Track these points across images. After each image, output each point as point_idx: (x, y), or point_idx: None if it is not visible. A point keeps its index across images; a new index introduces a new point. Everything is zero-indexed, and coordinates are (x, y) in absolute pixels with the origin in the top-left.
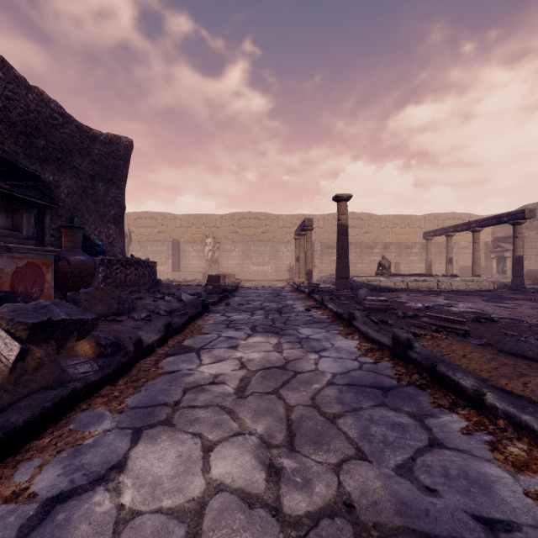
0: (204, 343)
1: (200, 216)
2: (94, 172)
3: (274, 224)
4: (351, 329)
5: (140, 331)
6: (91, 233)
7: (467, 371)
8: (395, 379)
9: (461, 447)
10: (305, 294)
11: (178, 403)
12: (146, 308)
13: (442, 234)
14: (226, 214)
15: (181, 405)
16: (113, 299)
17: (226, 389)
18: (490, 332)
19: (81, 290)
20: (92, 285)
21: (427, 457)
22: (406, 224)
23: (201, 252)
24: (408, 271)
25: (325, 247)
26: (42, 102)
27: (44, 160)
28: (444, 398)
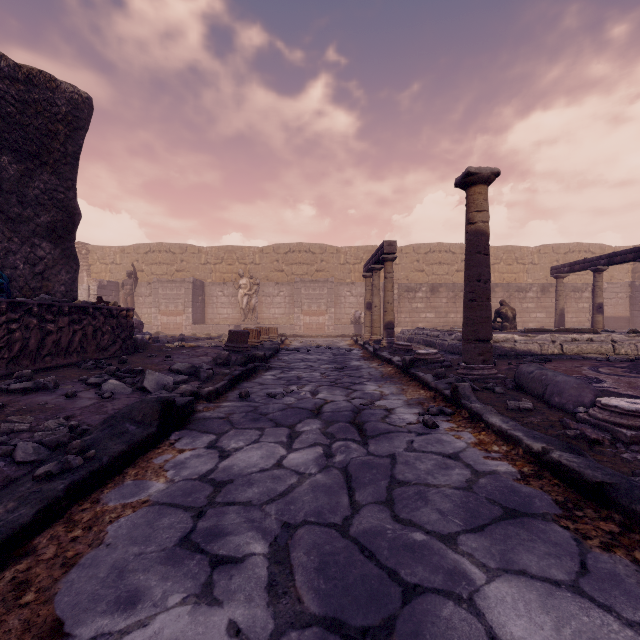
0: None
1: (233, 249)
2: None
3: (333, 259)
4: None
5: None
6: None
7: None
8: None
9: None
10: (394, 367)
11: None
12: None
13: (586, 268)
14: (268, 246)
15: None
16: None
17: None
18: None
19: None
20: None
21: None
22: (513, 258)
23: (233, 297)
24: (521, 323)
25: (405, 290)
26: None
27: None
28: None
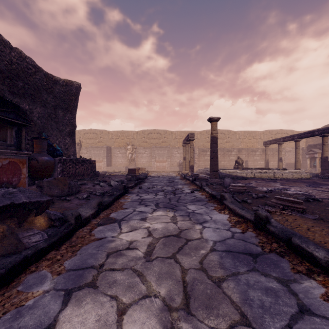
0: (124, 216)
1: (124, 132)
2: (56, 104)
3: (169, 136)
4: (223, 206)
5: (81, 208)
6: (53, 142)
7: (315, 242)
8: (259, 247)
9: (326, 314)
10: (190, 181)
11: (102, 266)
12: (87, 191)
13: (275, 142)
14: (140, 131)
15: (104, 268)
16: (65, 185)
17: (138, 254)
18: (318, 209)
19: (44, 179)
20: (54, 175)
21: (301, 325)
22: (252, 136)
23: (124, 154)
24: (253, 166)
25: (201, 151)
26: (21, 58)
27: (22, 95)
28: (300, 265)
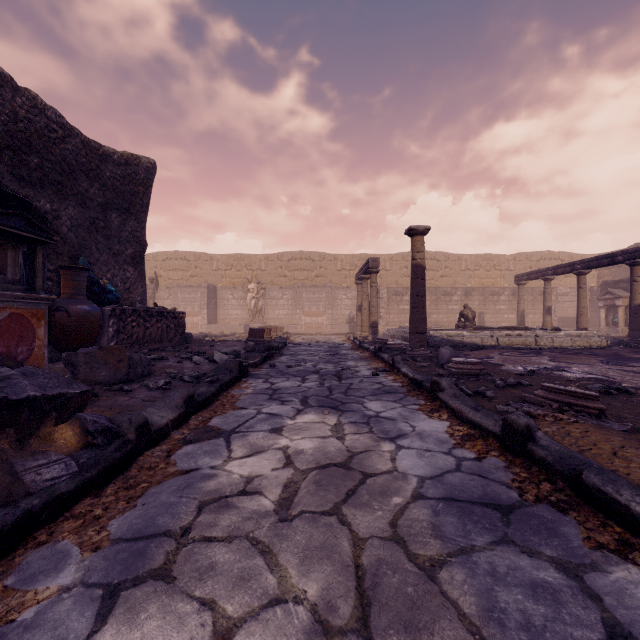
0: (238, 423)
1: (241, 256)
2: (106, 200)
3: (330, 265)
4: (436, 404)
5: (151, 407)
6: (101, 276)
7: (631, 482)
8: (514, 490)
9: None
10: (370, 353)
11: (187, 532)
12: (167, 373)
13: (538, 277)
14: (273, 254)
15: (191, 535)
16: (122, 362)
17: (262, 504)
18: (630, 410)
19: (81, 350)
20: (101, 342)
21: None
22: (491, 265)
23: (242, 300)
24: (495, 322)
25: (393, 294)
26: (35, 109)
27: (39, 184)
28: (603, 531)
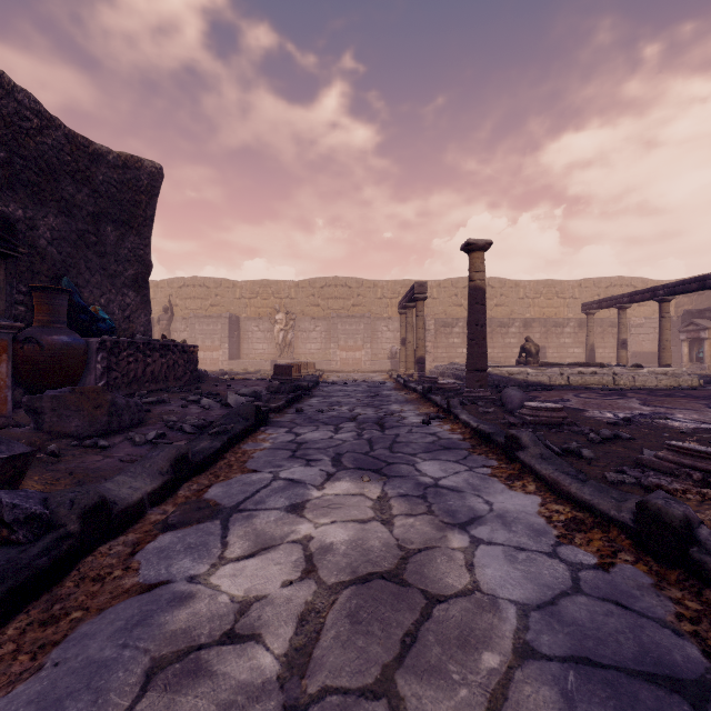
0: (244, 495)
1: (268, 283)
2: (98, 209)
3: (370, 293)
4: (515, 467)
5: (121, 475)
6: (93, 301)
7: None
8: (689, 639)
9: None
10: (417, 394)
11: None
12: (164, 421)
13: (611, 305)
14: (304, 280)
15: None
16: (100, 408)
17: (258, 666)
18: None
19: (47, 392)
20: (87, 381)
21: None
22: (554, 292)
23: (269, 333)
24: (559, 358)
25: (441, 325)
26: None
27: (7, 184)
28: None
